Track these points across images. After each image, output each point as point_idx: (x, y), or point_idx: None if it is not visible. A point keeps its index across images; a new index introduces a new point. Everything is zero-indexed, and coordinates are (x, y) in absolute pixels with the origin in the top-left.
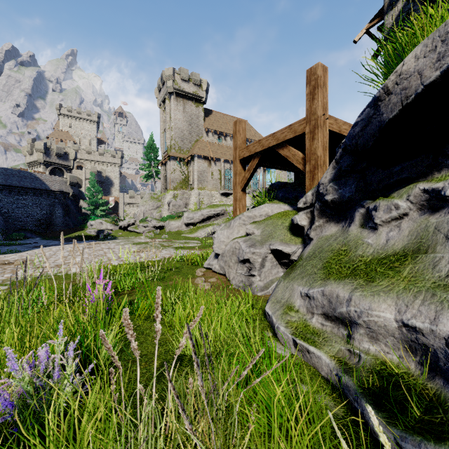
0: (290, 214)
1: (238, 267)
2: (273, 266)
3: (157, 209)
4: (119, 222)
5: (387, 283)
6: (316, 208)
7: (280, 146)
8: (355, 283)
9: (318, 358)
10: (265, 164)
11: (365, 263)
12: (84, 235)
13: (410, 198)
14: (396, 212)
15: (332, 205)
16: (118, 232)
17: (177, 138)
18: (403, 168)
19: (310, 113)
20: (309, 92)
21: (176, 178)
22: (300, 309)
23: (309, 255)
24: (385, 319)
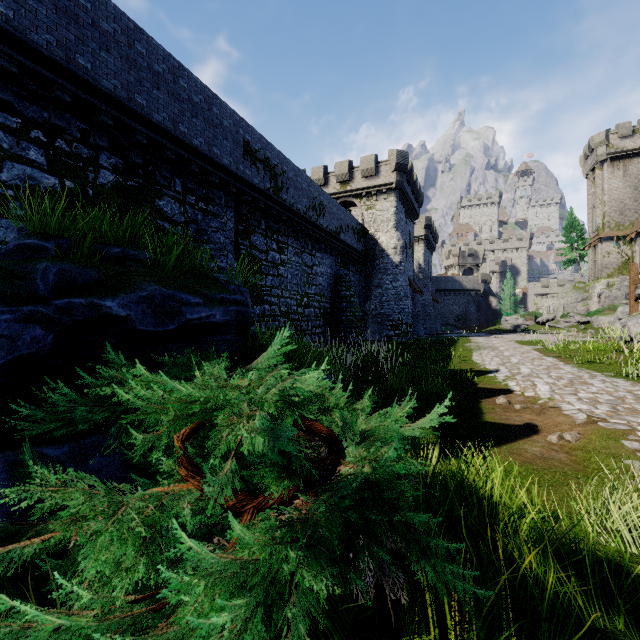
0: None
1: None
2: None
3: (582, 302)
4: (536, 317)
5: None
6: None
7: None
8: None
9: None
10: None
11: None
12: (500, 329)
13: None
14: None
15: None
16: (536, 327)
17: (612, 213)
18: None
19: None
20: None
21: (611, 263)
22: None
23: None
24: None
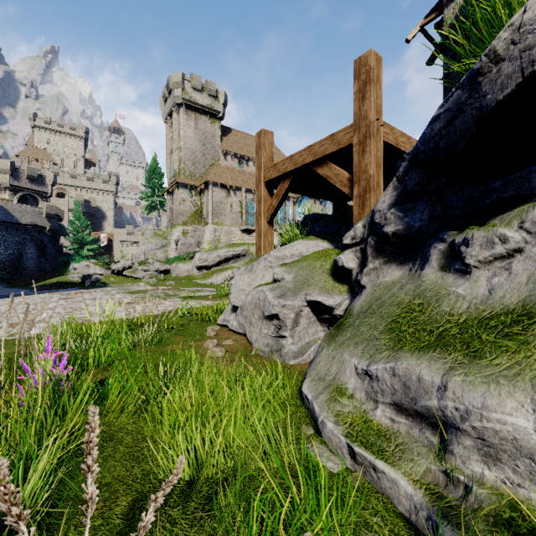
0: (331, 253)
1: (263, 325)
2: (310, 323)
3: (162, 249)
4: (112, 264)
5: (508, 362)
6: (370, 245)
7: (319, 163)
8: (449, 360)
9: (393, 483)
10: (298, 190)
11: (457, 325)
12: (65, 281)
13: (526, 225)
14: (502, 248)
15: (393, 240)
16: (111, 278)
17: (187, 161)
18: (507, 183)
19: (359, 117)
20: (357, 90)
21: (186, 210)
22: (356, 394)
23: (363, 309)
24: (516, 428)
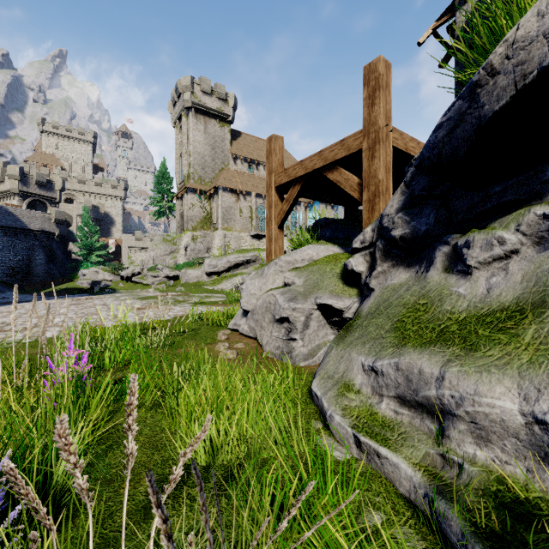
0: (341, 258)
1: (274, 328)
2: (320, 326)
3: (171, 254)
4: (121, 270)
5: (500, 353)
6: (379, 248)
7: (329, 168)
8: (447, 353)
9: (394, 467)
10: (308, 194)
11: (457, 322)
12: (74, 288)
13: (522, 228)
14: (500, 249)
15: (401, 244)
16: (120, 284)
17: (196, 165)
18: (506, 188)
19: (369, 123)
20: (367, 96)
21: (195, 216)
22: (363, 389)
23: (371, 311)
24: (503, 411)
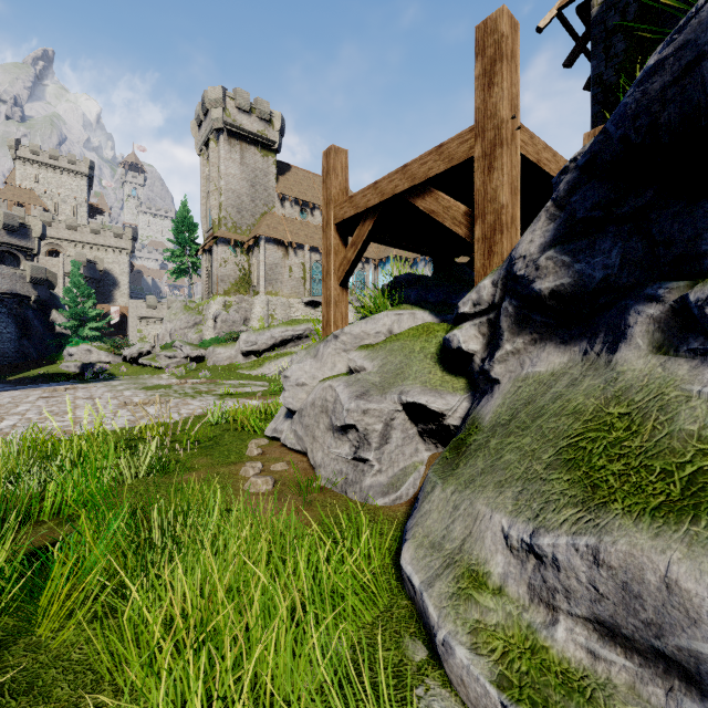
0: (436, 330)
1: (333, 441)
2: (406, 438)
3: (195, 327)
4: (123, 349)
5: None
6: (507, 313)
7: (419, 191)
8: None
9: None
10: (384, 238)
11: None
12: (56, 372)
13: None
14: None
15: (551, 304)
16: (121, 367)
17: (230, 207)
18: None
19: (484, 115)
20: (481, 73)
21: (228, 275)
22: (509, 587)
23: (501, 419)
24: None
